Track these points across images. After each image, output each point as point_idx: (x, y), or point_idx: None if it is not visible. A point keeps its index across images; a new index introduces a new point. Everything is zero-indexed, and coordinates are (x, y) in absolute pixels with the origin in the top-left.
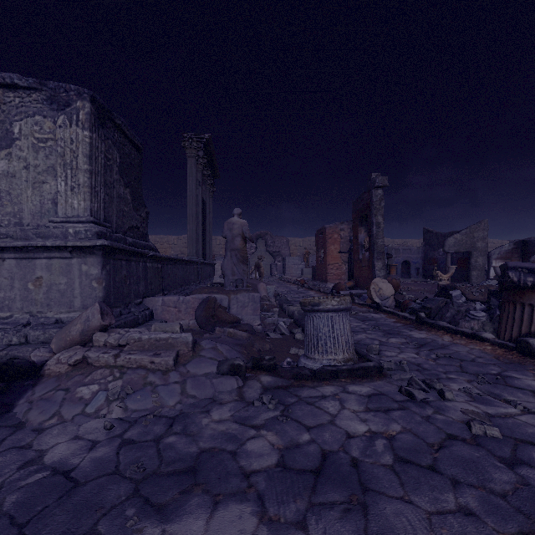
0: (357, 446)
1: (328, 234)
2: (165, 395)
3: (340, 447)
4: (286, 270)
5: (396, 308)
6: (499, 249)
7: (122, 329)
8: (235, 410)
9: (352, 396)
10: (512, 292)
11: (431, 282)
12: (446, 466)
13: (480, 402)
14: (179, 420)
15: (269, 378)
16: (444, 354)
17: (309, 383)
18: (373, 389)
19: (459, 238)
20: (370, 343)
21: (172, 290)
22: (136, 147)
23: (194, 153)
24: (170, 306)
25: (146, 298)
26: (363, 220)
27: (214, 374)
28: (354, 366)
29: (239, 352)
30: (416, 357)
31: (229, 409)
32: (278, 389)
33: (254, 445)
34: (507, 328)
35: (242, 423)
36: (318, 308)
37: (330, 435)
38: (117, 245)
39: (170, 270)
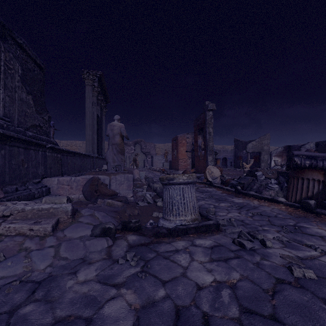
0: (206, 299)
1: (179, 140)
2: (38, 260)
3: (192, 301)
4: (153, 163)
5: (221, 184)
6: (276, 150)
7: (10, 202)
8: (101, 269)
9: (199, 249)
10: (295, 171)
11: (239, 170)
12: (285, 313)
13: (290, 248)
14: (44, 284)
15: (134, 237)
16: (256, 213)
17: (166, 239)
18: (213, 241)
19: (254, 144)
20: (208, 207)
21: (71, 174)
22: (39, 66)
23: (90, 83)
24: (64, 184)
25: (44, 178)
26: (200, 131)
27: (88, 236)
28: (199, 224)
29: (113, 217)
30: (239, 215)
31: (96, 268)
32: (141, 246)
33: (112, 307)
34: (293, 194)
35: (104, 282)
36: (172, 182)
37: (183, 289)
38: (11, 133)
39: (70, 160)
